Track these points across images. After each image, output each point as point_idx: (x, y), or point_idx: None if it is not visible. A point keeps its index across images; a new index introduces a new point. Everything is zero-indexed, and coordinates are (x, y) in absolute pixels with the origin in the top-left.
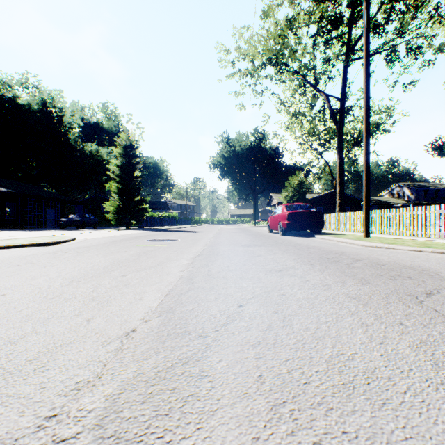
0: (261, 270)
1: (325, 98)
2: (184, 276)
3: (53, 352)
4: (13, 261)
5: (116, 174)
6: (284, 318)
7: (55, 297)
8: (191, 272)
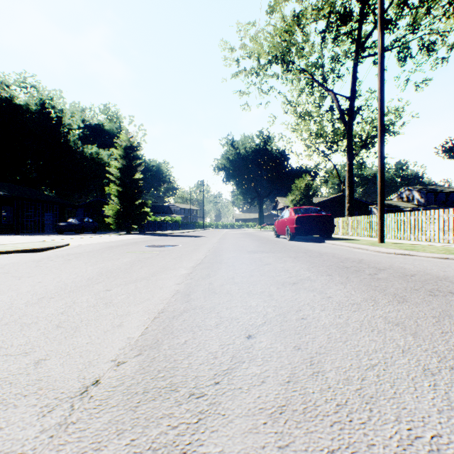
0: (272, 283)
1: (333, 97)
2: (180, 290)
3: None
4: None
5: (116, 176)
6: (312, 360)
7: (10, 322)
8: (189, 285)
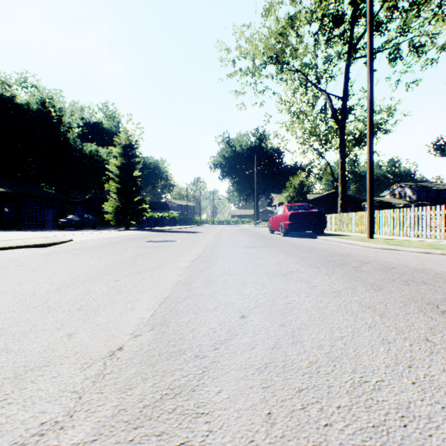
0: (264, 274)
1: (326, 97)
2: (182, 281)
3: (21, 379)
4: (2, 264)
5: (115, 174)
6: (293, 333)
7: (38, 306)
8: (189, 276)
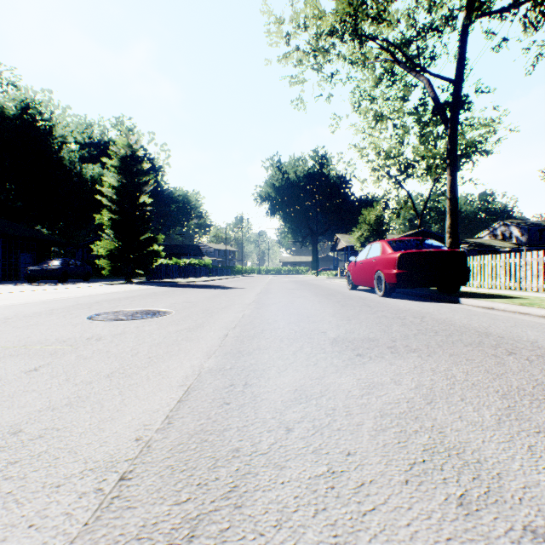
0: None
1: (427, 84)
2: None
3: None
4: None
5: (111, 199)
6: None
7: None
8: None
